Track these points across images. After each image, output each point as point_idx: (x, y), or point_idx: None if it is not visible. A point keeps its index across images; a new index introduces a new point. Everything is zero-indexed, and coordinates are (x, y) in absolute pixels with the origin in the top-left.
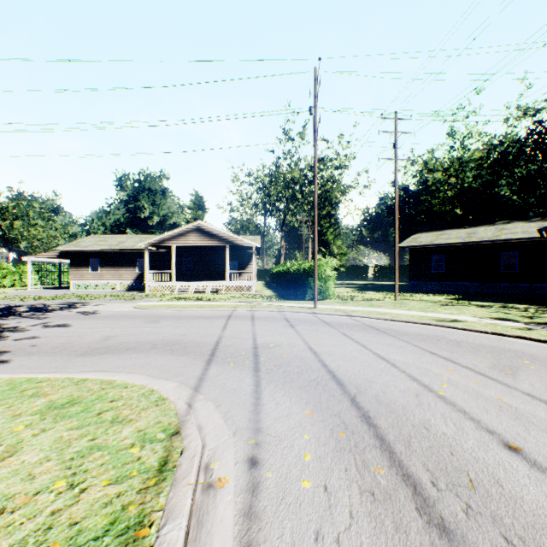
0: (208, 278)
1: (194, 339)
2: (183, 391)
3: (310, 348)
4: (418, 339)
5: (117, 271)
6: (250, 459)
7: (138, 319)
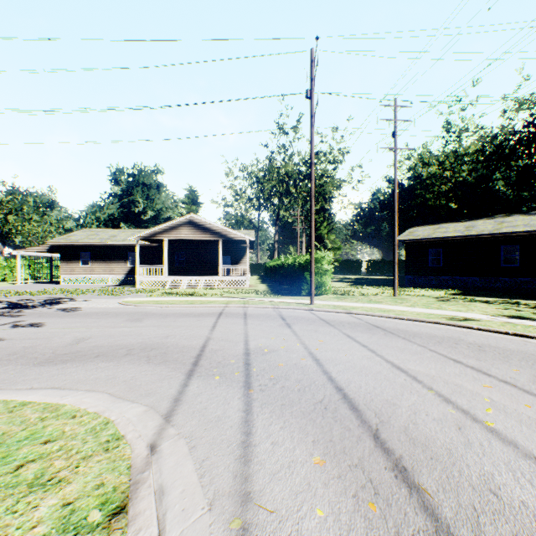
0: (201, 272)
1: (177, 342)
2: (150, 420)
3: (311, 354)
4: (433, 342)
5: (108, 265)
6: None
7: (121, 317)
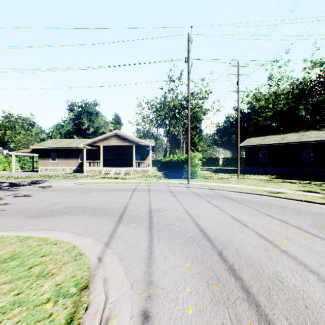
0: (123, 165)
1: (110, 205)
2: (97, 246)
3: (187, 212)
4: (257, 205)
5: (67, 161)
6: (143, 313)
7: (76, 191)
